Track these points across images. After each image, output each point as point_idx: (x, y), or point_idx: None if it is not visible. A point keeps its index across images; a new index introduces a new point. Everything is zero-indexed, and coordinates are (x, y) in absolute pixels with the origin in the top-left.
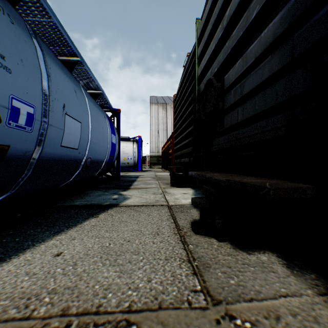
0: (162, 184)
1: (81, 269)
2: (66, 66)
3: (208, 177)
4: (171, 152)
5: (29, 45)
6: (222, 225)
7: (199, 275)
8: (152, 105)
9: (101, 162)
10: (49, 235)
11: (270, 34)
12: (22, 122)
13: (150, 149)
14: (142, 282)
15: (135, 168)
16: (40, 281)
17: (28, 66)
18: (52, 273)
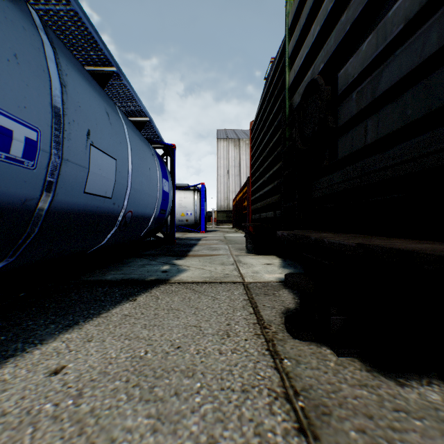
0: (233, 250)
1: (87, 408)
2: (96, 80)
3: (314, 239)
4: (246, 206)
5: (31, 36)
6: (342, 326)
7: (310, 436)
8: (220, 141)
9: (148, 218)
10: (53, 331)
11: None
12: (16, 153)
13: (217, 202)
14: None
15: (196, 227)
16: (7, 432)
17: (27, 66)
18: (34, 414)
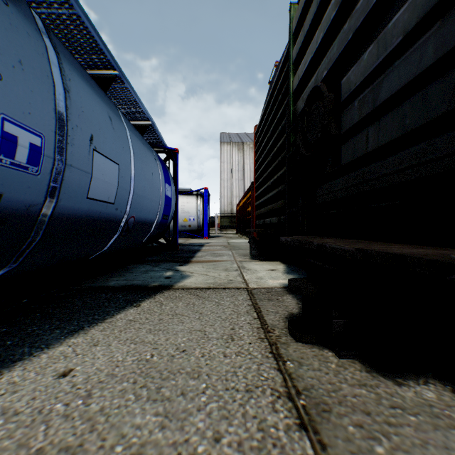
0: (237, 256)
1: (96, 407)
2: (98, 84)
3: (317, 245)
4: (250, 211)
5: (35, 42)
6: (343, 328)
7: (311, 431)
8: (224, 145)
9: (150, 223)
10: (59, 336)
11: None
12: (21, 159)
13: (220, 207)
14: (204, 442)
15: (199, 233)
16: (21, 429)
17: (31, 72)
18: (46, 413)
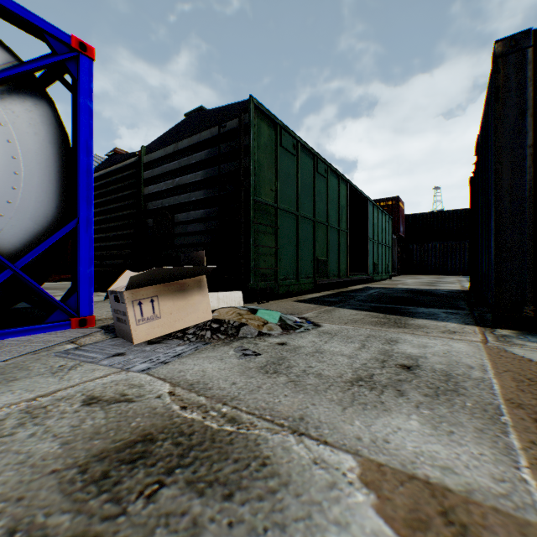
0: None
1: None
2: None
3: None
4: None
5: None
6: None
7: None
8: None
9: None
10: None
11: (200, 214)
12: None
13: None
14: None
15: None
16: None
17: None
18: None
